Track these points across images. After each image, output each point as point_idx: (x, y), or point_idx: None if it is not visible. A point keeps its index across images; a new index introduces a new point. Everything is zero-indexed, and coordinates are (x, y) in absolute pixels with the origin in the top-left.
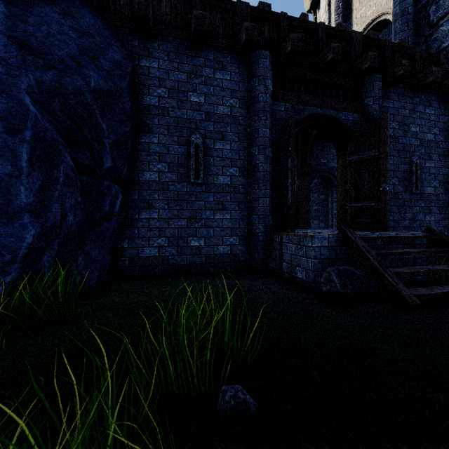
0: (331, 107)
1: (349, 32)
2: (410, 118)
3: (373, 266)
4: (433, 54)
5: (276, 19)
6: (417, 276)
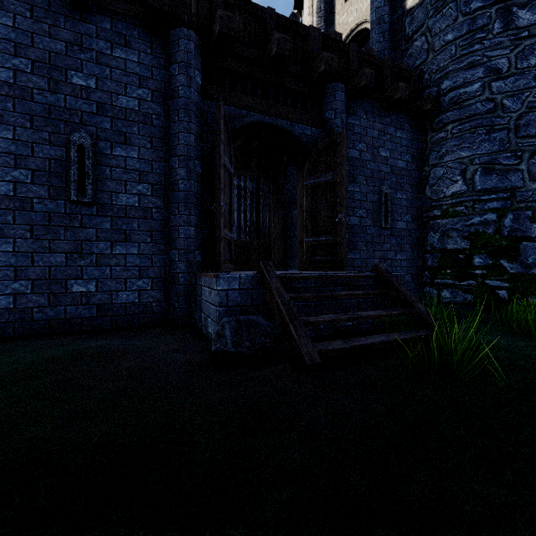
0: (284, 117)
1: (307, 27)
2: (379, 140)
3: (281, 315)
4: (405, 70)
5: None
6: (362, 324)
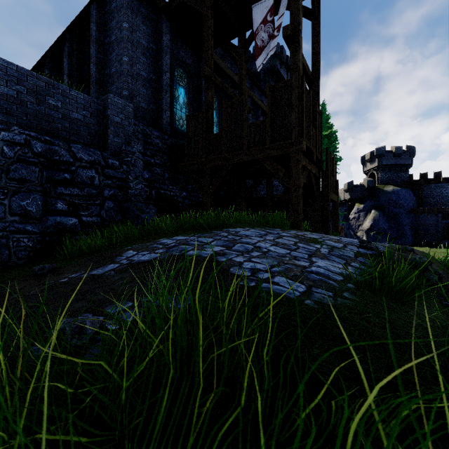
0: None
1: None
2: None
3: None
4: None
5: (443, 208)
6: None
